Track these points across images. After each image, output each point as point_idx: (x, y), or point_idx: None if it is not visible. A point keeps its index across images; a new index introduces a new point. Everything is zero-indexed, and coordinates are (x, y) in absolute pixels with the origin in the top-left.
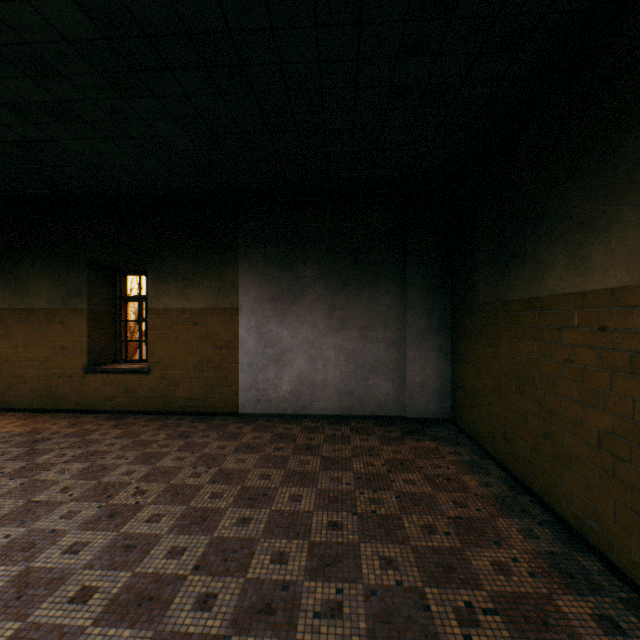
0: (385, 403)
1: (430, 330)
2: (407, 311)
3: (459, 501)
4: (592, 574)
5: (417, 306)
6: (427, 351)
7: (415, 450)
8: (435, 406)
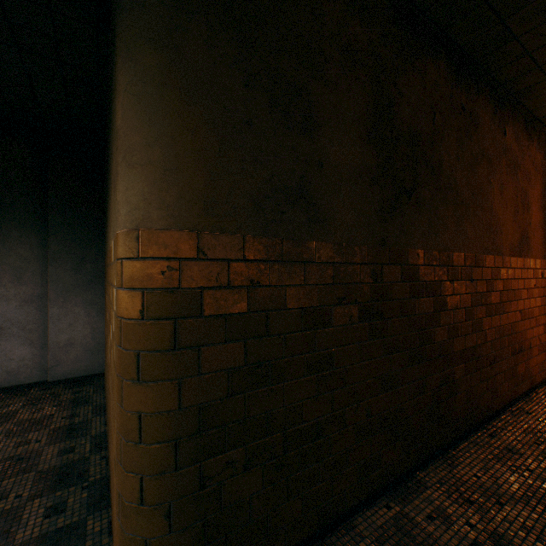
0: (20, 370)
1: (80, 284)
2: (50, 264)
3: (3, 491)
4: (87, 540)
5: (63, 259)
6: (76, 306)
7: (17, 426)
8: (86, 363)
